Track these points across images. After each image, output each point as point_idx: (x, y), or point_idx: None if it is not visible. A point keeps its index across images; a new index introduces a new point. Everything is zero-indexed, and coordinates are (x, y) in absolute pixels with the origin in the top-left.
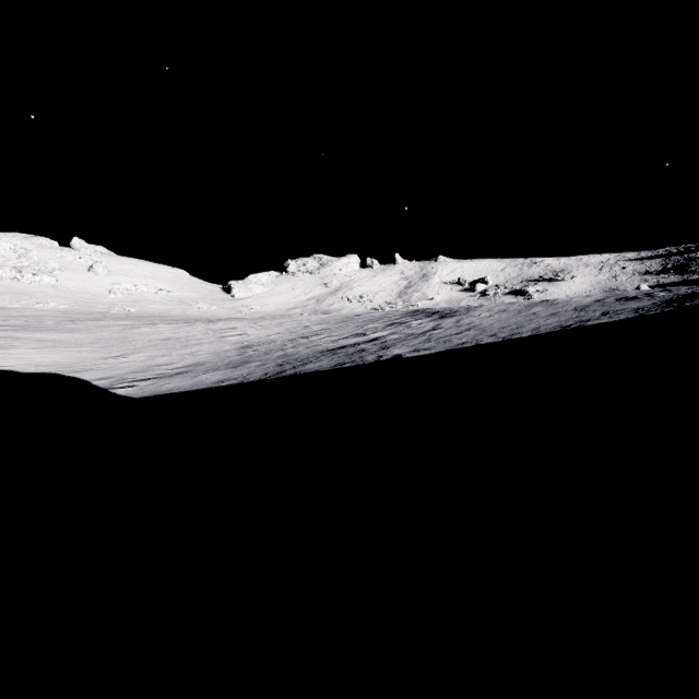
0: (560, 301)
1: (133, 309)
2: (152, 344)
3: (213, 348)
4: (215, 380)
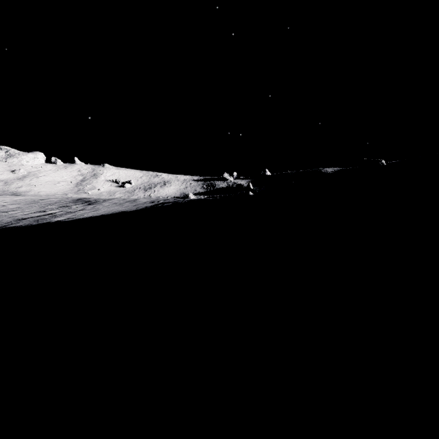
0: (138, 201)
1: None
2: None
3: None
4: None
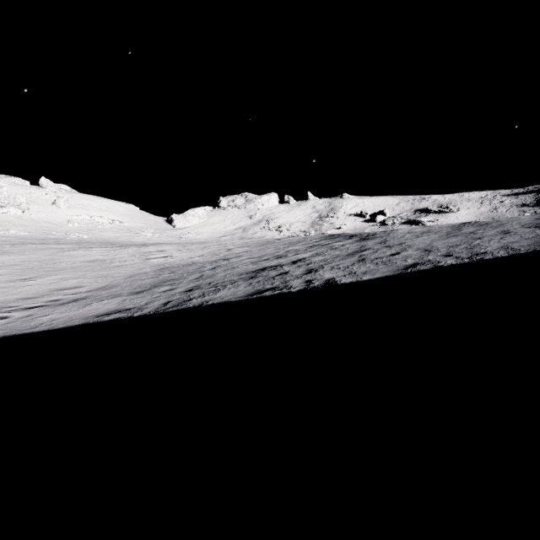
0: (488, 222)
1: (86, 236)
2: (73, 266)
3: (132, 270)
4: (103, 311)
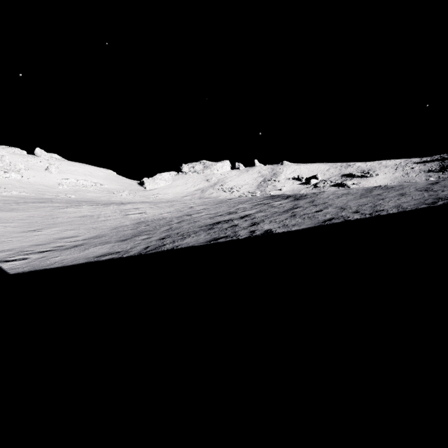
0: (394, 186)
1: (74, 196)
2: (69, 220)
3: (115, 224)
4: (99, 254)
